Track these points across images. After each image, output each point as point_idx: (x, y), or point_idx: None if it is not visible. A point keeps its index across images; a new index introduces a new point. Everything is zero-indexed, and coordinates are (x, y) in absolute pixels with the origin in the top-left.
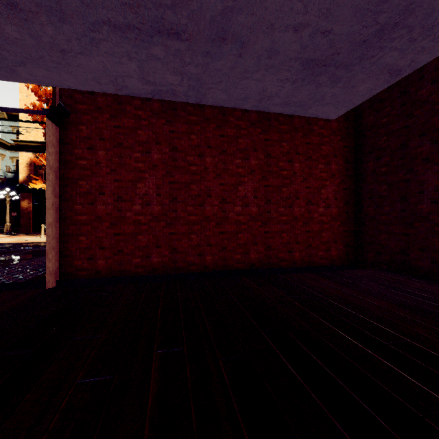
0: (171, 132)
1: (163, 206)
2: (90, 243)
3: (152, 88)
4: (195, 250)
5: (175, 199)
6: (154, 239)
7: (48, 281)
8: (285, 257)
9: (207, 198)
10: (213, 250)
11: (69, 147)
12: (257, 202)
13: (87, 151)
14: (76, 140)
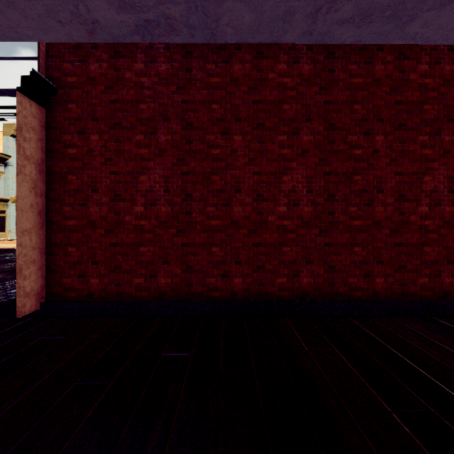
0: (184, 103)
1: (173, 206)
2: (80, 255)
3: (134, 18)
4: (218, 268)
5: (190, 197)
6: (161, 252)
7: (22, 305)
8: (358, 284)
9: (235, 194)
10: (244, 270)
11: (57, 132)
12: (312, 199)
13: (77, 137)
14: (64, 123)
